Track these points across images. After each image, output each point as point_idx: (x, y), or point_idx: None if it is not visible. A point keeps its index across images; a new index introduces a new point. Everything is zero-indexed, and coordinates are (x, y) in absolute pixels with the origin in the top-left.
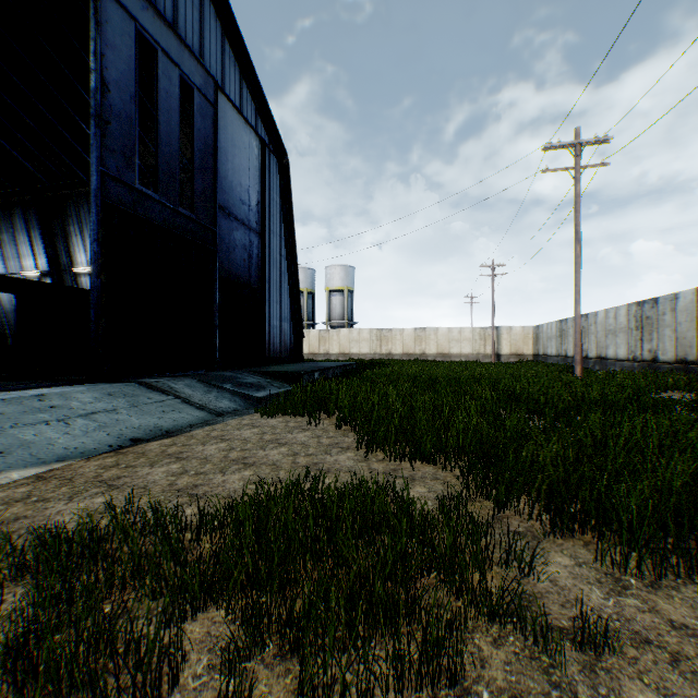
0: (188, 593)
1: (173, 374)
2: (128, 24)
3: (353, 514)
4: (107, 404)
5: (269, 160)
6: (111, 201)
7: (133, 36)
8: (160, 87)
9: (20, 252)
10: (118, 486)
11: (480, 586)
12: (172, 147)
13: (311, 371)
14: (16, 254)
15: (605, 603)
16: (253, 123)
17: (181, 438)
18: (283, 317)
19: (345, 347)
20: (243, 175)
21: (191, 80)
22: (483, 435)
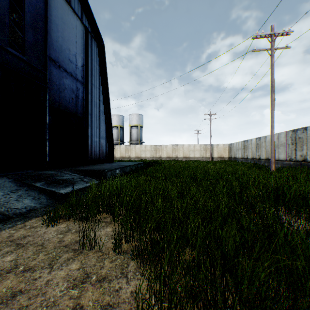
0: None
1: None
2: None
3: None
4: None
5: (91, 42)
6: None
7: None
8: None
9: None
10: None
11: None
12: None
13: (113, 169)
14: None
15: None
16: (79, 15)
17: None
18: (101, 136)
19: (138, 154)
20: (71, 44)
21: None
22: None
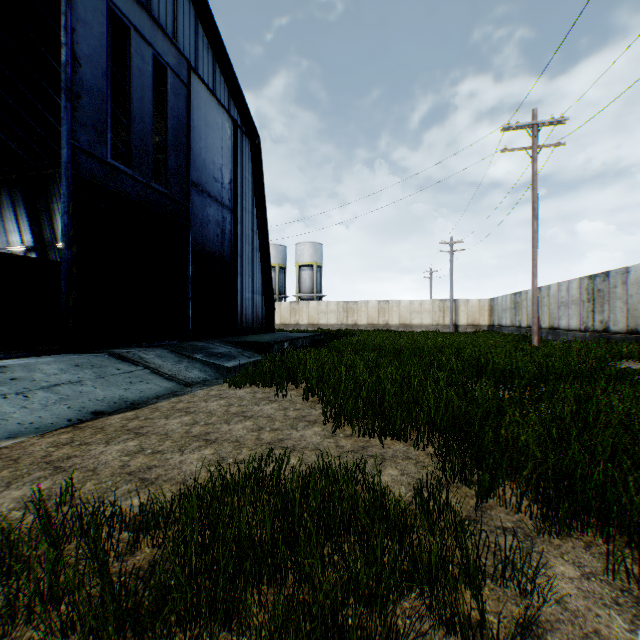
0: (106, 632)
1: (146, 344)
2: (100, 1)
3: (319, 510)
4: (73, 375)
5: (242, 141)
6: (83, 174)
7: (105, 13)
8: (133, 65)
9: (6, 228)
10: (65, 469)
11: (481, 627)
12: (145, 124)
13: (281, 341)
14: (3, 230)
15: (634, 639)
16: (226, 105)
17: (145, 411)
18: (254, 290)
19: (314, 318)
20: (216, 153)
21: (164, 60)
22: (454, 409)
